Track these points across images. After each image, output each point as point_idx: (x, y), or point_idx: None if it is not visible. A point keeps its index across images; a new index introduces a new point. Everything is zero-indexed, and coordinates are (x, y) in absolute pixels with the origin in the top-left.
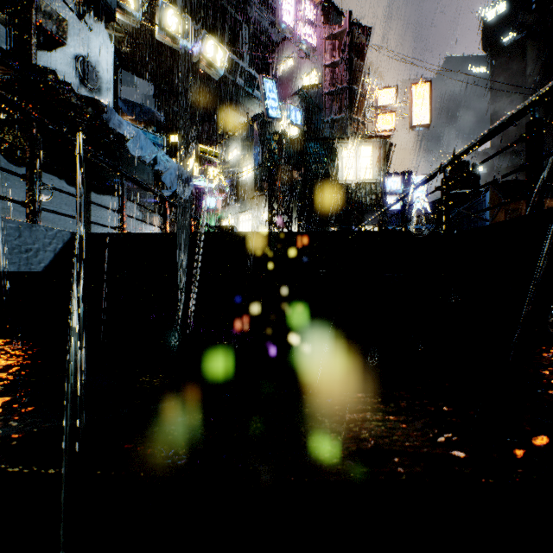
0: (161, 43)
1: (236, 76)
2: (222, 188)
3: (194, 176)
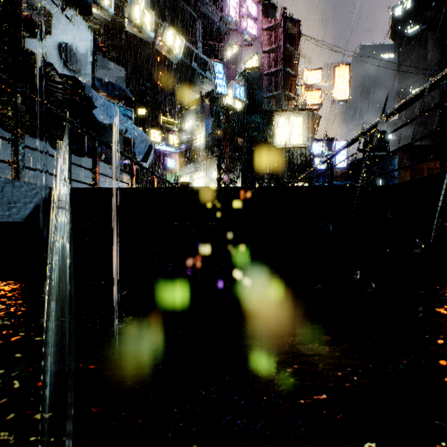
0: (130, 34)
1: (191, 61)
2: (180, 152)
3: (157, 142)
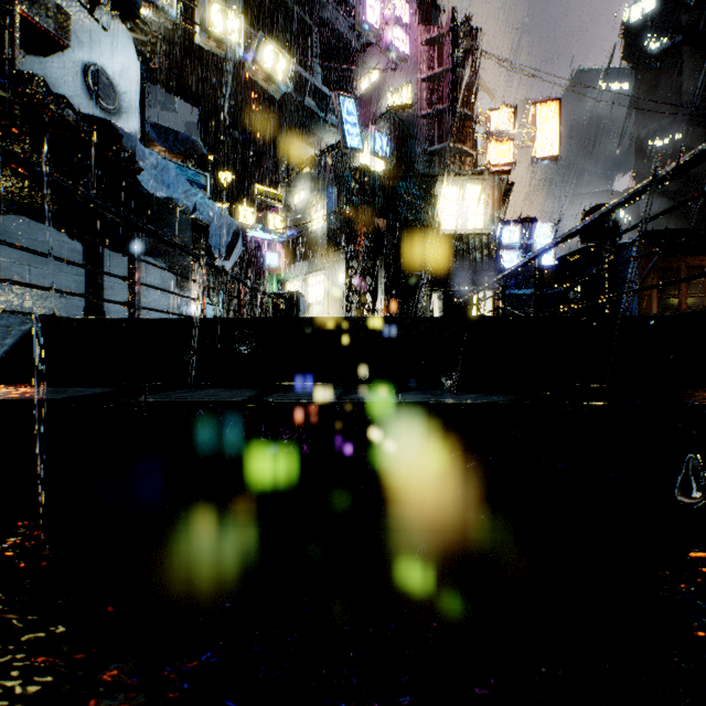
0: (206, 53)
1: (304, 95)
2: (286, 241)
3: (250, 226)
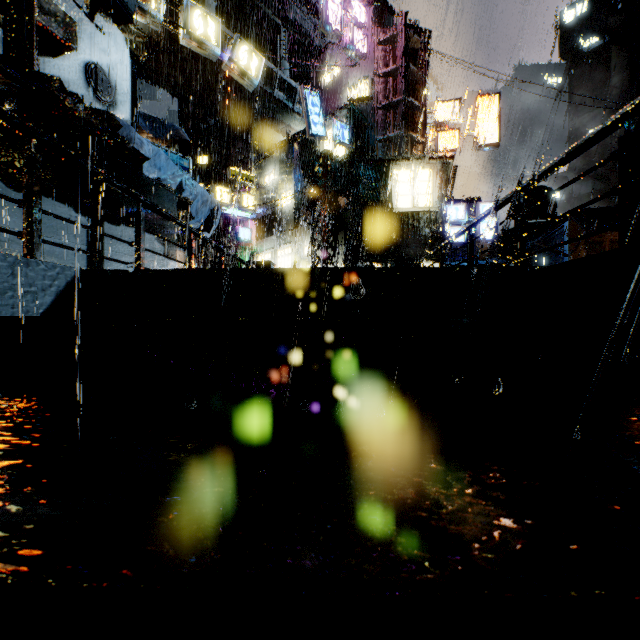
0: (186, 49)
1: (273, 88)
2: (257, 218)
3: (225, 204)
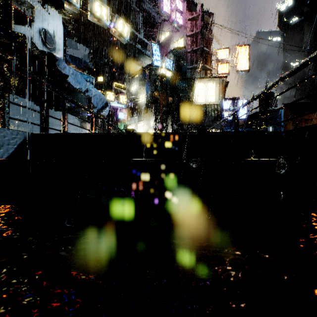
0: (92, 23)
1: (136, 42)
2: (127, 107)
3: (111, 100)
